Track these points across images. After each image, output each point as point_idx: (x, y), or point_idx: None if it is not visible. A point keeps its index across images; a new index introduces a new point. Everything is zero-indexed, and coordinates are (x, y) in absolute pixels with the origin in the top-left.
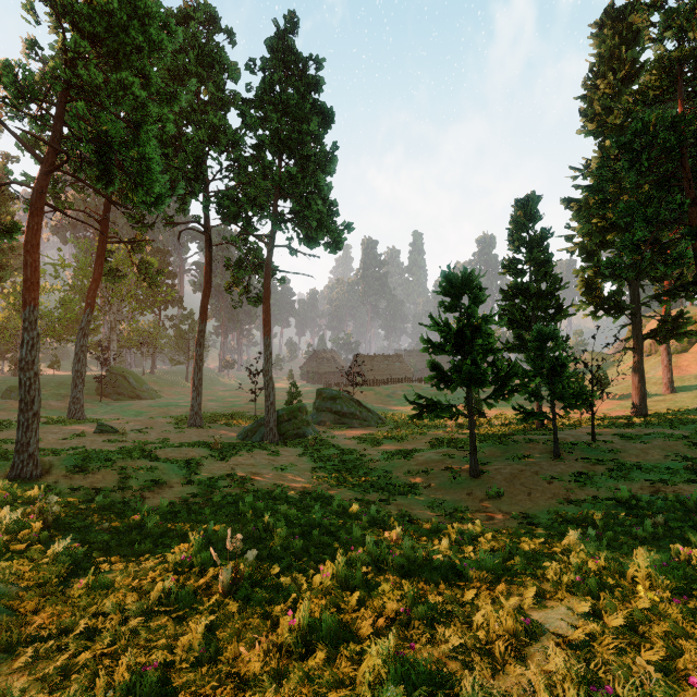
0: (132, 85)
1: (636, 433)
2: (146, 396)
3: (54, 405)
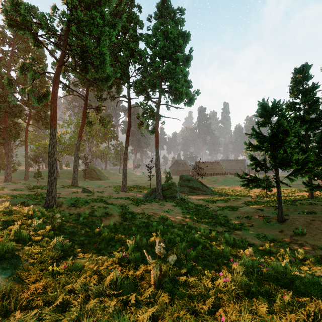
0: (96, 17)
1: None
2: (103, 179)
3: (67, 181)
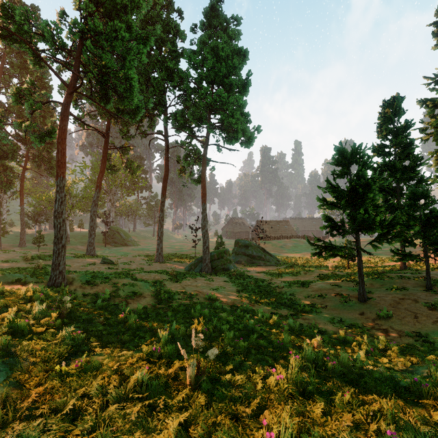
0: (120, 29)
1: None
2: (130, 244)
3: (80, 248)
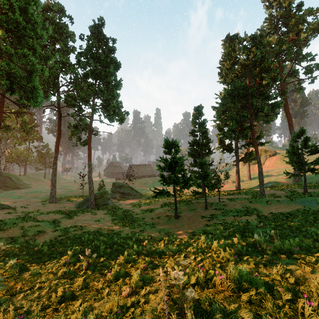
0: (28, 55)
1: (234, 198)
2: (22, 187)
3: None
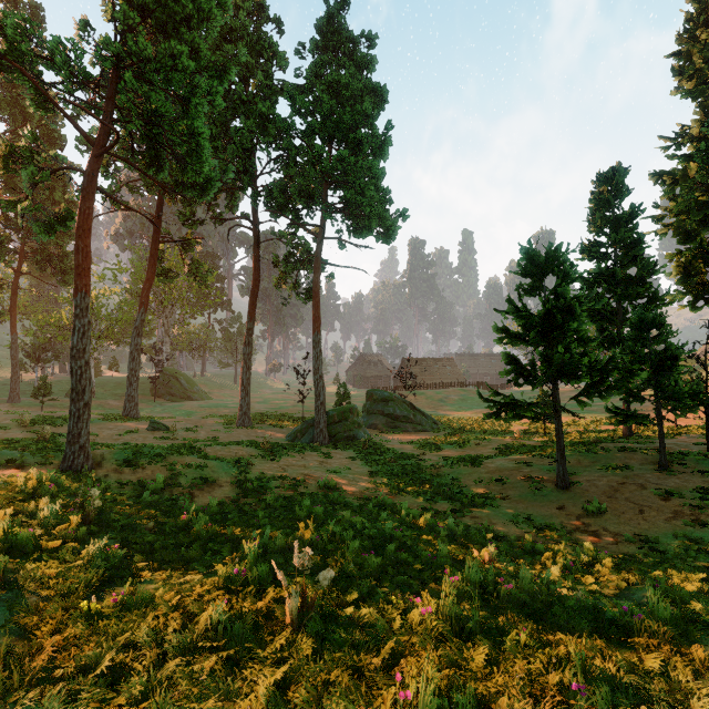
0: (181, 55)
1: None
2: (196, 398)
3: (113, 404)
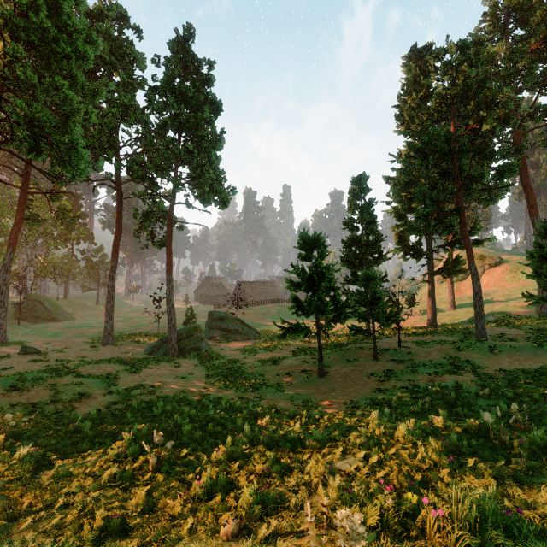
0: (62, 86)
1: (427, 340)
2: (61, 319)
3: None
